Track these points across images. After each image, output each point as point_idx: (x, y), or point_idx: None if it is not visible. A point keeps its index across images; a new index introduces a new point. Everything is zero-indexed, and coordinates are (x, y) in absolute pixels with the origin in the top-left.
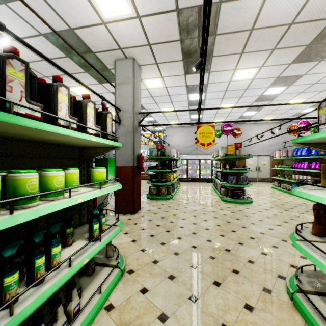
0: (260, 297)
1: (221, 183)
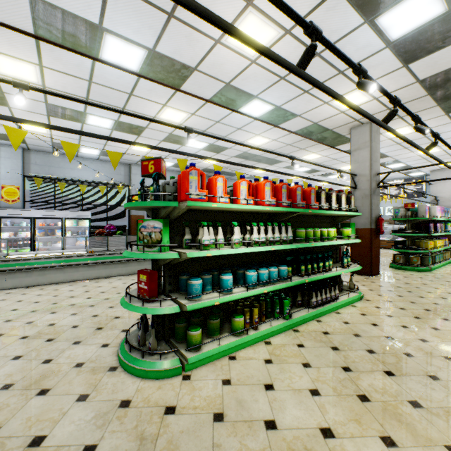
0: None
1: None
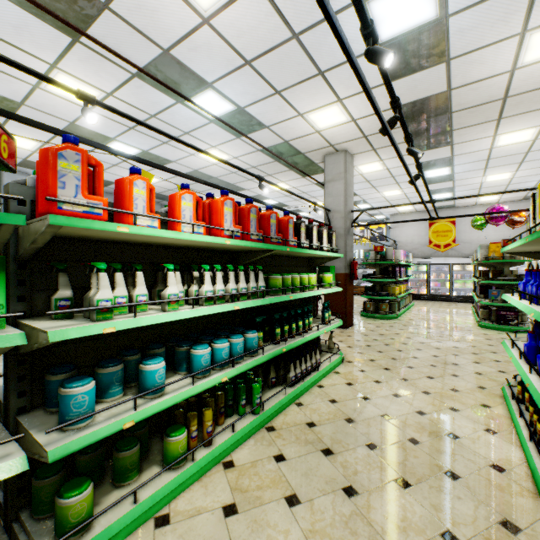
0: (470, 389)
1: (478, 300)
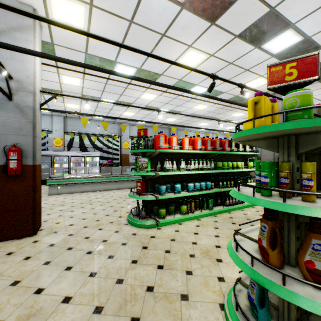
0: None
1: None
